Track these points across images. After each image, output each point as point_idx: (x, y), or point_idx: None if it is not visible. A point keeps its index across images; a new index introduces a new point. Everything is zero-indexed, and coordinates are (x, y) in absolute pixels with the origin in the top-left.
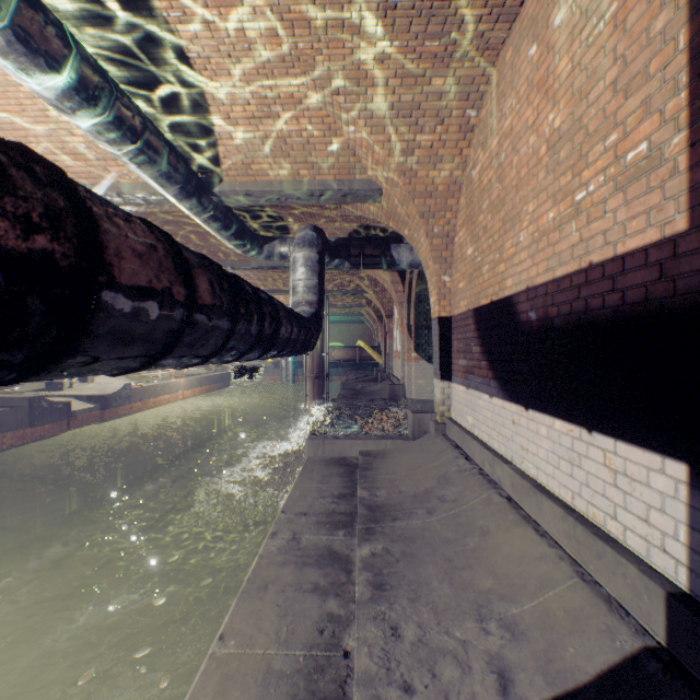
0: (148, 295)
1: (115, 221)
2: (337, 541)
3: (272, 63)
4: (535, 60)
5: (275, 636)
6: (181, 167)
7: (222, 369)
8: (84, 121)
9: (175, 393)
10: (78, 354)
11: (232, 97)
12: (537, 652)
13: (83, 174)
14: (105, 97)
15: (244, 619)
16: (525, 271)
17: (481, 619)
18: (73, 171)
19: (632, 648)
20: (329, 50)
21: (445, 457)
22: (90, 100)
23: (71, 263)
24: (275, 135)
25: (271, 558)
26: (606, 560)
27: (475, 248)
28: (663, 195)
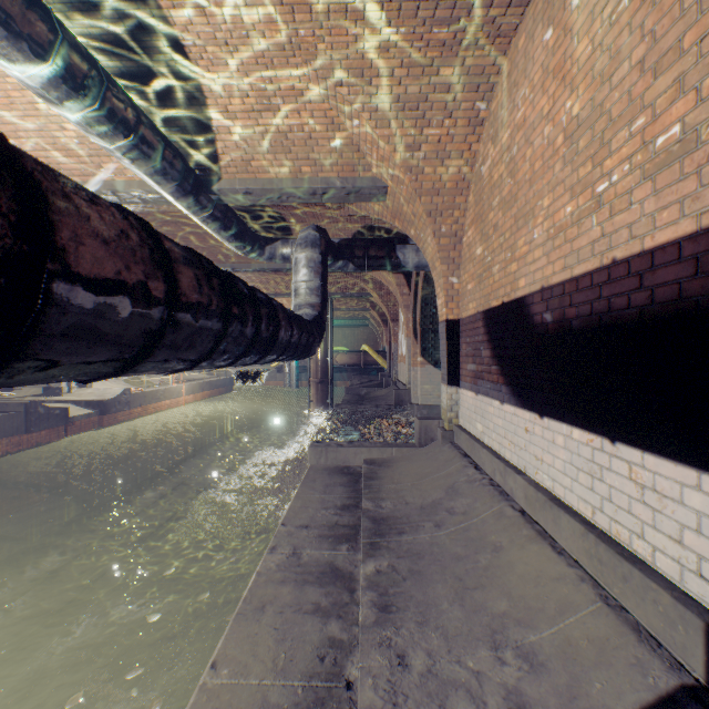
0: (116, 289)
1: (73, 200)
2: (340, 557)
3: (272, 52)
4: (551, 45)
5: (271, 663)
6: (177, 164)
7: (224, 373)
8: (73, 113)
9: (176, 398)
10: (26, 358)
11: (230, 89)
12: (559, 687)
13: (76, 171)
14: (95, 87)
15: (239, 645)
16: (540, 270)
17: (496, 647)
18: (66, 168)
19: (668, 686)
20: (332, 38)
21: (453, 466)
22: (78, 89)
23: (6, 244)
24: (275, 129)
25: (270, 575)
26: (633, 584)
27: (484, 248)
28: (700, 181)
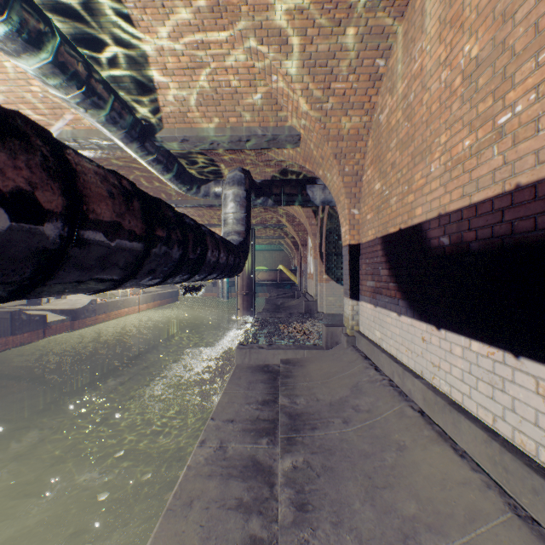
0: None
1: None
2: (260, 451)
3: (202, 14)
4: None
5: None
6: (125, 114)
7: (171, 287)
8: (30, 64)
9: (133, 307)
10: None
11: (167, 48)
12: None
13: (43, 121)
14: (48, 42)
15: (166, 544)
16: (437, 199)
17: None
18: (34, 118)
19: None
20: None
21: (356, 367)
22: (33, 42)
23: None
24: (207, 84)
25: (198, 469)
26: None
27: (383, 183)
28: None
